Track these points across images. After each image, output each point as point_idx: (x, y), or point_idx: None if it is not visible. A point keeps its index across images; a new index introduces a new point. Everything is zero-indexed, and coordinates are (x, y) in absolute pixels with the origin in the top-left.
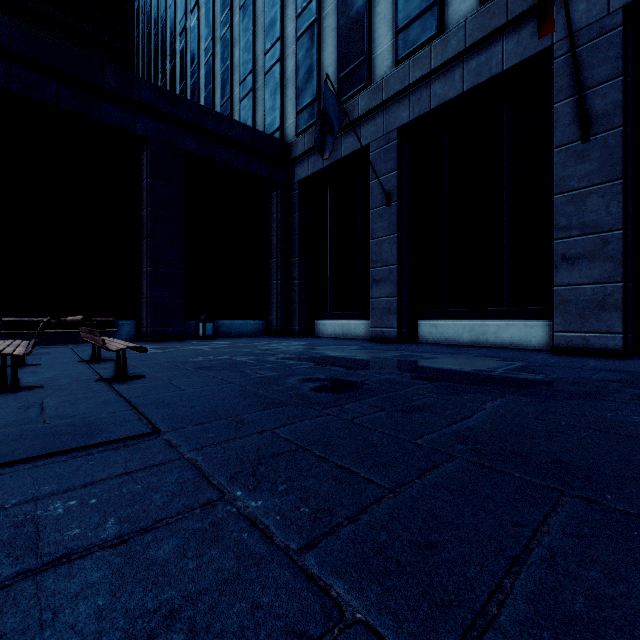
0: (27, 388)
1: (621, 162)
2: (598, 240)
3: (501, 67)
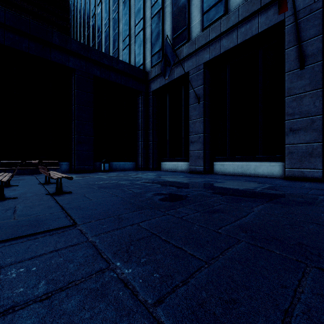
0: (9, 199)
1: (321, 79)
2: (309, 120)
3: (257, 31)
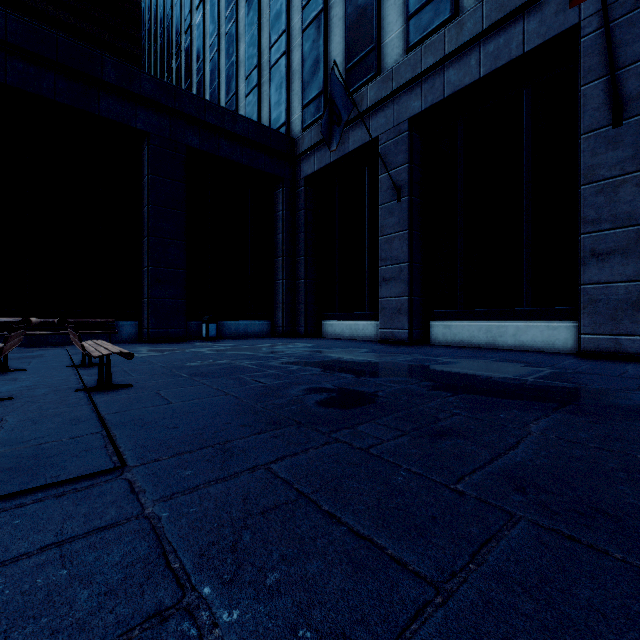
0: None
1: None
2: (632, 234)
3: (522, 49)
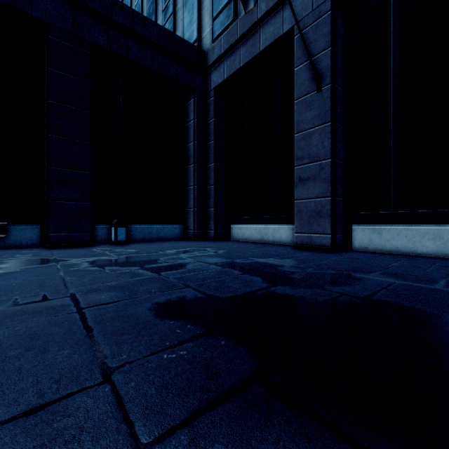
0: None
1: None
2: None
3: None
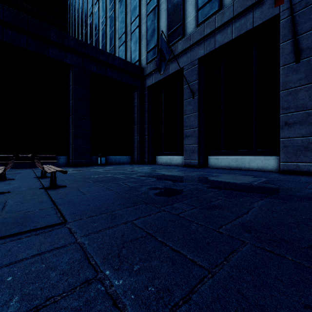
0: (1, 193)
1: None
2: (304, 114)
3: (252, 25)
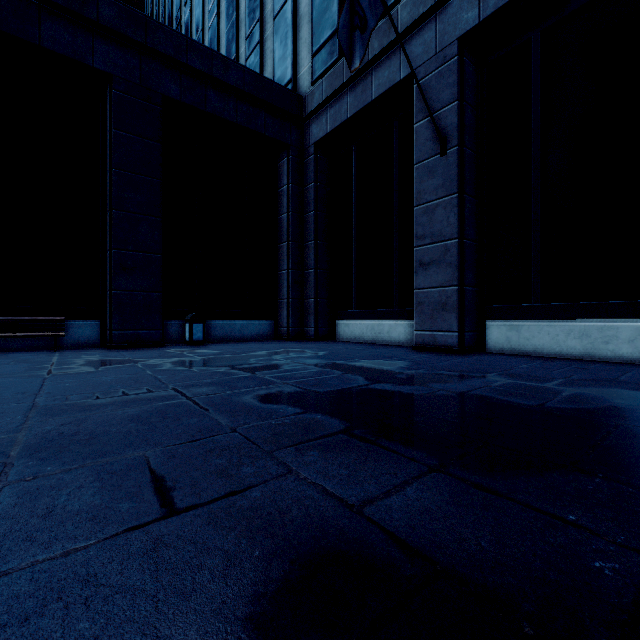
0: None
1: None
2: None
3: None
